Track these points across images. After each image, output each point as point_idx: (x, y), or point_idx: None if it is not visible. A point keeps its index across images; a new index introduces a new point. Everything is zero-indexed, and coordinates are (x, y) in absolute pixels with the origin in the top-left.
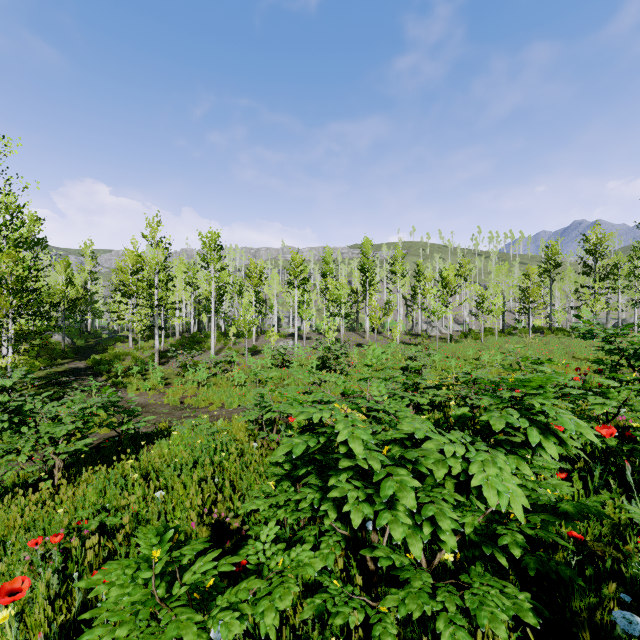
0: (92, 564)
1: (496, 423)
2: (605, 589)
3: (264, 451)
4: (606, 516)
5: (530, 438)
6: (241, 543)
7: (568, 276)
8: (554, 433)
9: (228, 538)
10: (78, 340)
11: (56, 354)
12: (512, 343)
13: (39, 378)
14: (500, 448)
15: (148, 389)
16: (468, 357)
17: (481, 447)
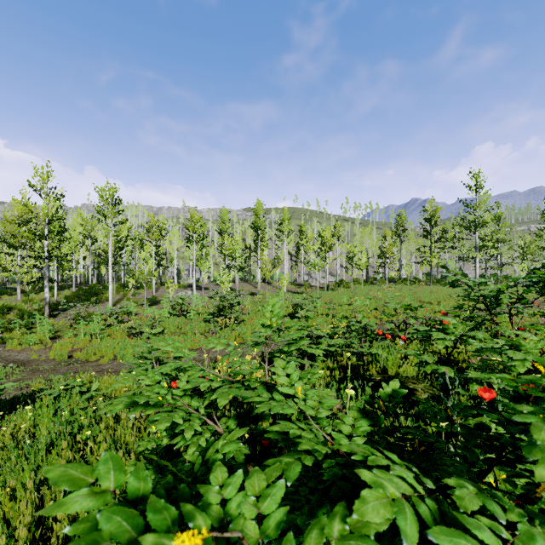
0: None
1: None
2: None
3: (143, 422)
4: None
5: None
6: None
7: (412, 238)
8: None
9: None
10: None
11: None
12: (374, 291)
13: None
14: None
15: (32, 344)
16: (343, 303)
17: (536, 539)
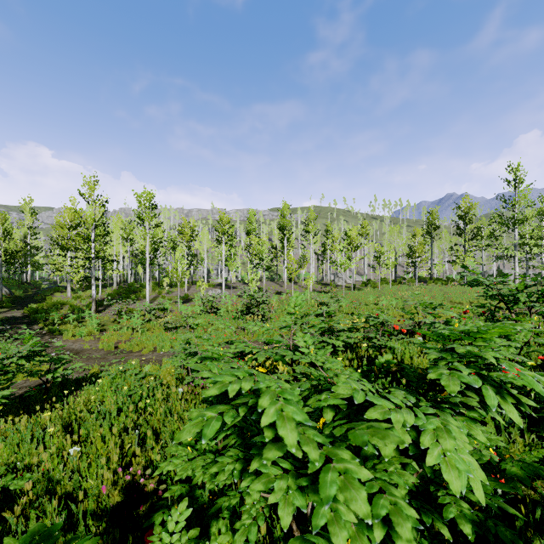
0: None
1: (450, 384)
2: (535, 541)
3: (189, 396)
4: None
5: (488, 400)
6: (157, 505)
7: (445, 236)
8: (507, 391)
9: (143, 501)
10: (16, 290)
11: None
12: (403, 290)
13: None
14: (447, 409)
15: (84, 335)
16: (369, 302)
17: (428, 410)
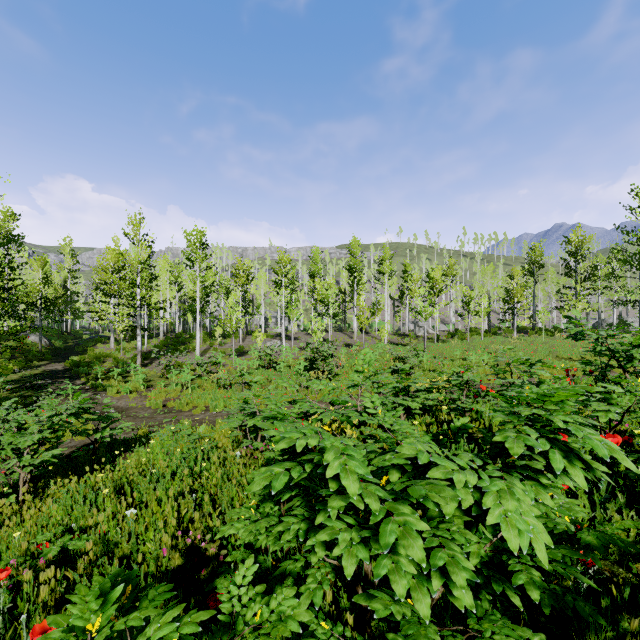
0: (44, 602)
1: (514, 446)
2: (623, 622)
3: (248, 460)
4: (631, 546)
5: (553, 464)
6: (219, 570)
7: (551, 277)
8: (578, 456)
9: (204, 565)
10: (56, 341)
11: (32, 356)
12: (497, 343)
13: (12, 381)
14: (515, 473)
15: (129, 392)
16: (455, 357)
17: (494, 473)
